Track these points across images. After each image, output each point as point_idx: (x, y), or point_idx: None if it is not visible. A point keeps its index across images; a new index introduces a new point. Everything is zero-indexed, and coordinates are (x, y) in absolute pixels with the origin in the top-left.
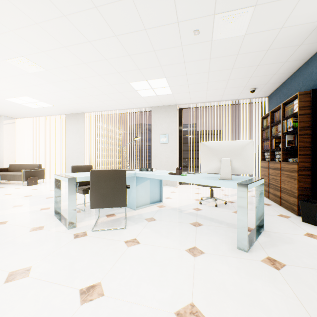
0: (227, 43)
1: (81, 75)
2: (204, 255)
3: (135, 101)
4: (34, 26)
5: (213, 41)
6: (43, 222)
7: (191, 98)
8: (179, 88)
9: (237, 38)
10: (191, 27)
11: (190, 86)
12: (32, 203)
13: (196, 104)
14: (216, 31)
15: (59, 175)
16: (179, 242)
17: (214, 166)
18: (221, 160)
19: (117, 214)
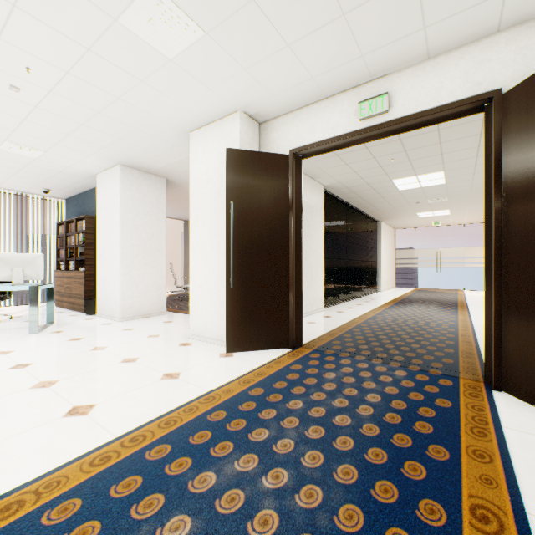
0: (17, 156)
1: None
2: (1, 341)
3: None
4: None
5: (0, 150)
6: None
7: None
8: None
9: (29, 157)
10: None
11: None
12: None
13: None
14: (5, 147)
15: None
16: None
17: (6, 274)
18: (13, 269)
19: None
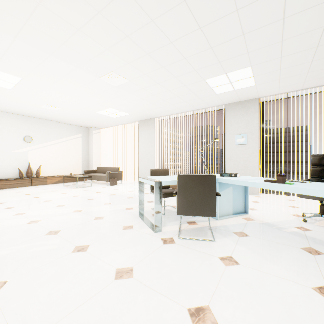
0: None
1: (158, 80)
2: None
3: (207, 100)
4: (125, 40)
5: None
6: (131, 222)
7: (281, 87)
8: (266, 76)
9: None
10: None
11: (283, 71)
12: (117, 202)
13: (285, 94)
14: None
15: (144, 178)
16: (296, 274)
17: None
18: None
19: (198, 222)
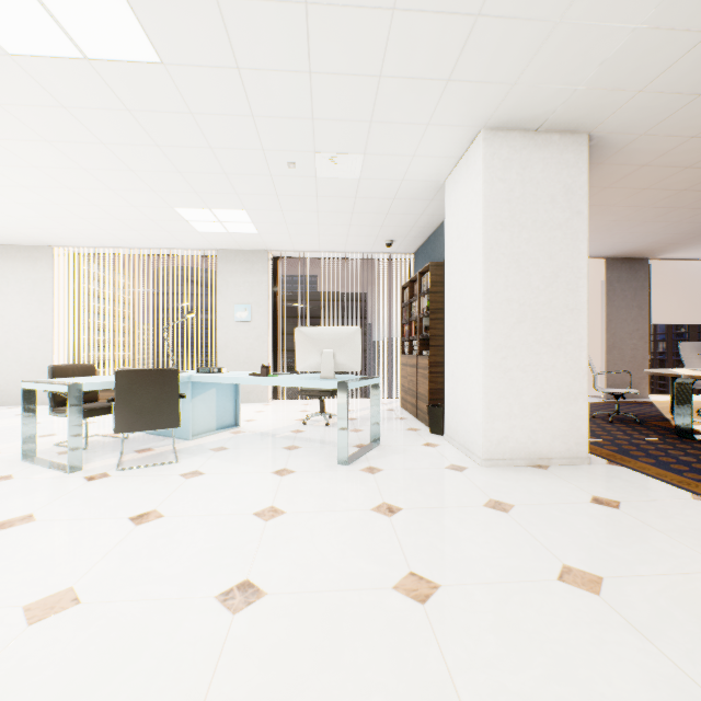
0: (339, 184)
1: (69, 183)
2: (295, 473)
3: (183, 238)
4: None
5: (318, 178)
6: (4, 471)
7: (295, 244)
8: (271, 227)
9: (351, 180)
10: (284, 158)
11: (291, 226)
12: None
13: (304, 253)
14: (320, 168)
15: (40, 382)
16: (264, 467)
17: (314, 361)
18: (322, 353)
19: (157, 448)
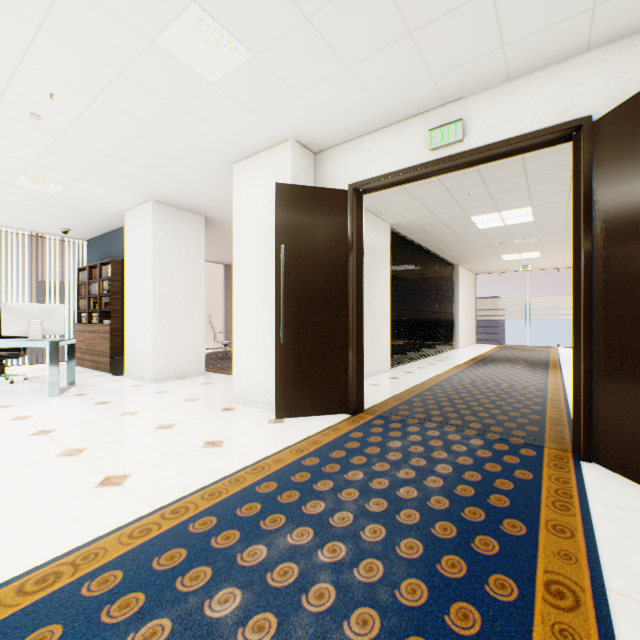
0: (34, 191)
1: None
2: (18, 405)
3: None
4: None
5: (15, 184)
6: None
7: None
8: None
9: (48, 193)
10: None
11: None
12: None
13: None
14: (21, 181)
15: None
16: None
17: (23, 328)
18: (31, 322)
19: None
